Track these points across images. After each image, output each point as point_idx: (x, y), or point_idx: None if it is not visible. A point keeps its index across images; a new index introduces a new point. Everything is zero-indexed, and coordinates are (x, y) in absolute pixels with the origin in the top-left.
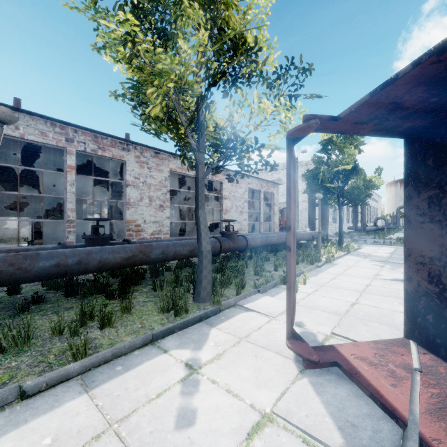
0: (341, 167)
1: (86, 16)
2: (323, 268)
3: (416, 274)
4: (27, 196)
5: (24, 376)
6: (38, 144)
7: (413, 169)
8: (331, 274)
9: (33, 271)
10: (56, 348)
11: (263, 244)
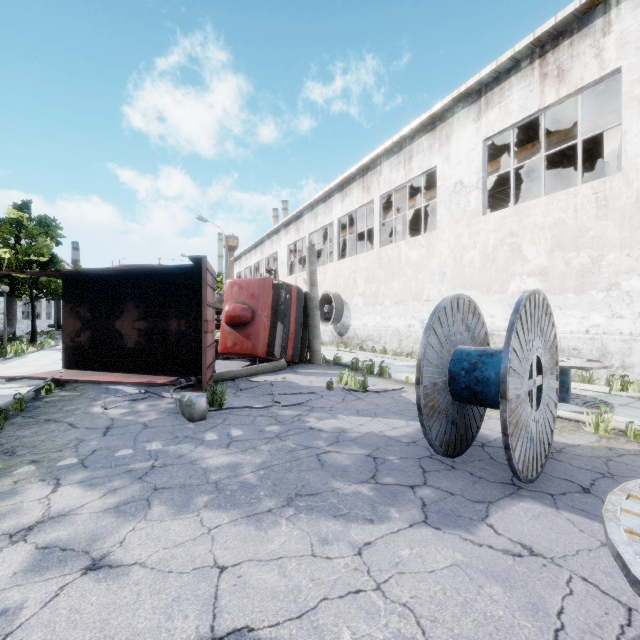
0: (34, 258)
1: None
2: (12, 360)
3: (67, 340)
4: None
5: None
6: None
7: (66, 294)
8: (21, 362)
9: None
10: None
11: None
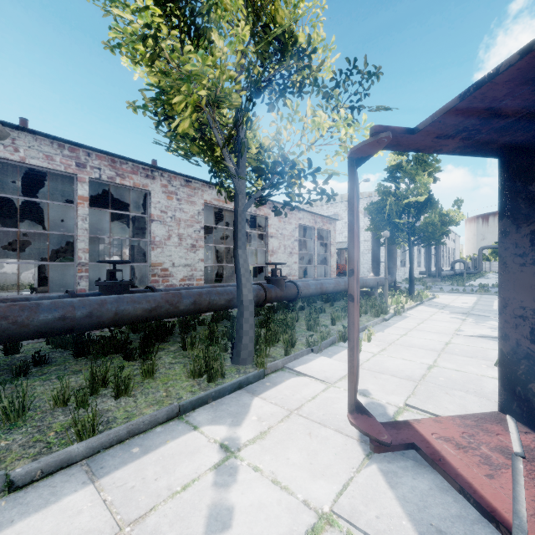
0: (412, 199)
1: (95, 4)
2: (390, 322)
3: (514, 331)
4: (33, 234)
5: (14, 460)
6: (43, 169)
7: (510, 197)
8: (401, 329)
9: (31, 325)
10: (59, 423)
11: (318, 293)
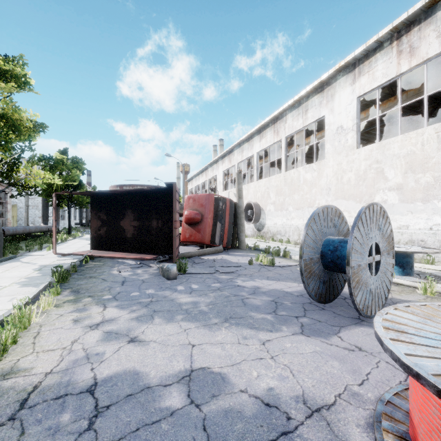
0: (70, 183)
1: None
2: (60, 244)
3: (93, 232)
4: None
5: None
6: None
7: (92, 205)
8: (66, 245)
9: None
10: None
11: (14, 234)
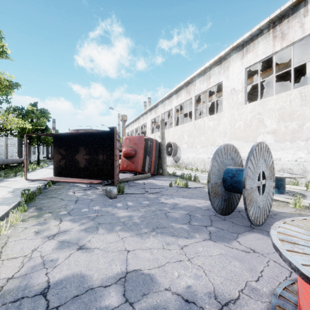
0: (39, 127)
1: None
2: (31, 172)
3: (55, 163)
4: None
5: None
6: None
7: (54, 143)
8: (35, 173)
9: None
10: None
11: None
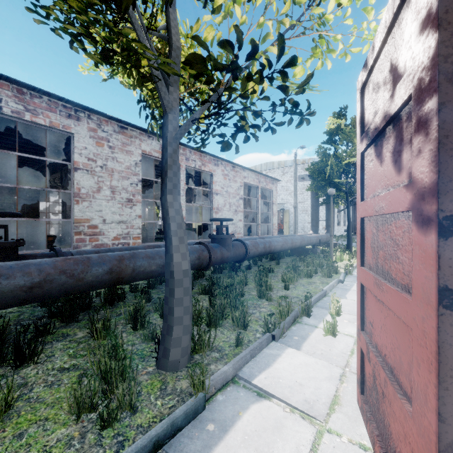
0: (352, 160)
1: None
2: (346, 283)
3: None
4: None
5: None
6: None
7: None
8: None
9: None
10: None
11: (266, 251)
